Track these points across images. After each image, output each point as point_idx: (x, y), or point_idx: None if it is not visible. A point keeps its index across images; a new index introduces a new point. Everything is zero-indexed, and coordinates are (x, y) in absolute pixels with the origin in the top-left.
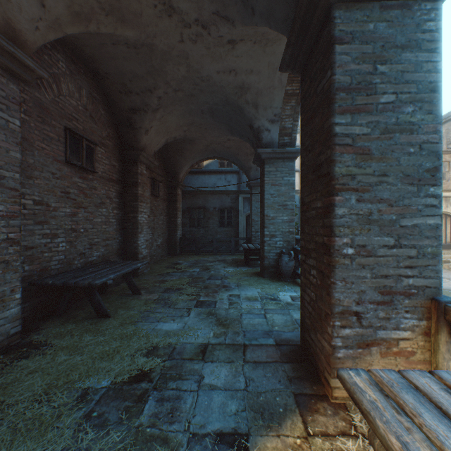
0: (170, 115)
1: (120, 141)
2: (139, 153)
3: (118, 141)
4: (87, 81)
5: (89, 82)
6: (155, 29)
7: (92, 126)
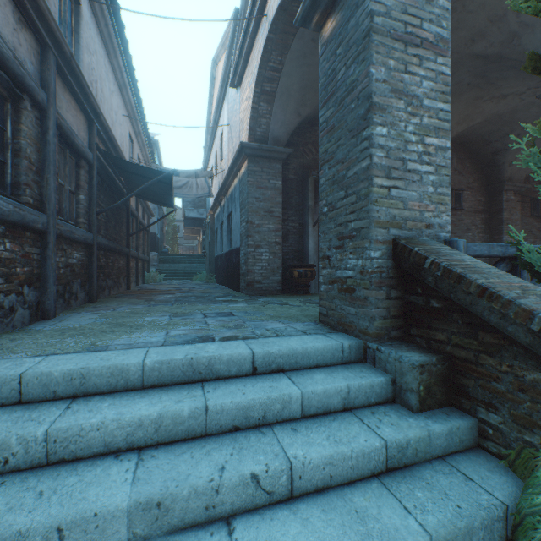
0: (537, 139)
1: (485, 179)
2: (502, 185)
3: (483, 180)
4: (455, 152)
5: (457, 152)
6: (495, 108)
7: (459, 179)
